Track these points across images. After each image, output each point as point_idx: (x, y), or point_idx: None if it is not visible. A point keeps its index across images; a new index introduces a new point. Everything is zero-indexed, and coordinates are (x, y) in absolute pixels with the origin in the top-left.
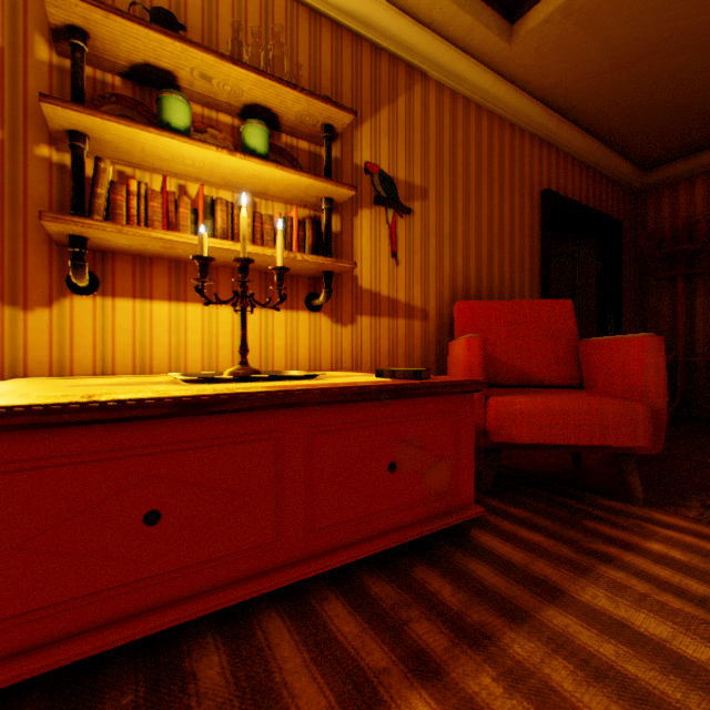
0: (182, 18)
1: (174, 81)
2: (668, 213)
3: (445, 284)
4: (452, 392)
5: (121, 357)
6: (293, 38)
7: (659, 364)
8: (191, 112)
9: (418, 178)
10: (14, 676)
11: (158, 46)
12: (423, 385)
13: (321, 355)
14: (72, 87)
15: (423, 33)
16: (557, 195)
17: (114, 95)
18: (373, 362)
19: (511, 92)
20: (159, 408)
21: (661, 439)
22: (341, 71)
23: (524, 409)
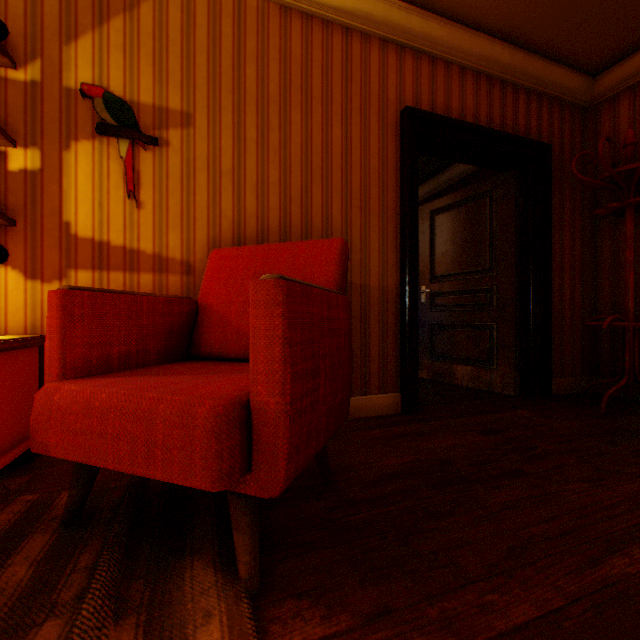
0: None
1: None
2: (627, 127)
3: (225, 230)
4: None
5: None
6: None
7: (276, 331)
8: None
9: (178, 100)
10: None
11: None
12: None
13: (8, 317)
14: None
15: None
16: (425, 114)
17: None
18: None
19: None
20: None
21: (282, 473)
22: None
23: (63, 403)
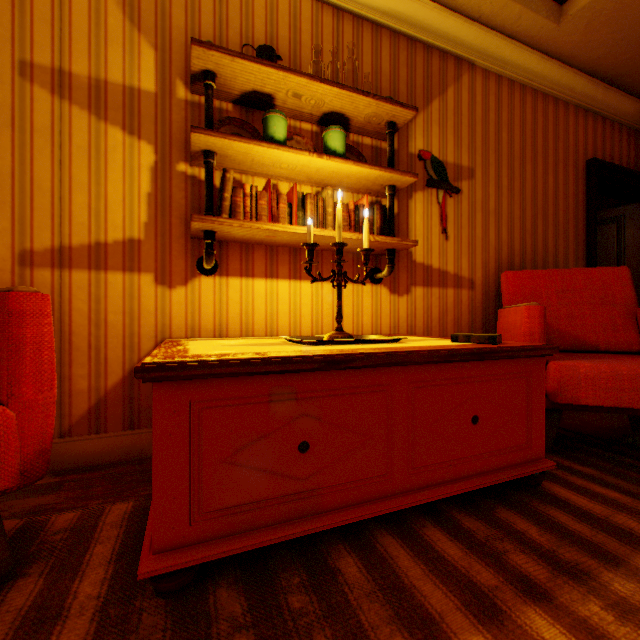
0: (274, 49)
1: (271, 102)
2: None
3: (490, 255)
4: (525, 355)
5: (232, 323)
6: (358, 50)
7: None
8: (286, 126)
9: (465, 159)
10: (226, 551)
11: (265, 76)
12: (502, 349)
13: (381, 321)
14: (205, 117)
15: (471, 27)
16: (603, 163)
17: (228, 119)
18: (425, 327)
19: (556, 68)
20: (310, 364)
21: None
22: (397, 73)
23: (588, 373)
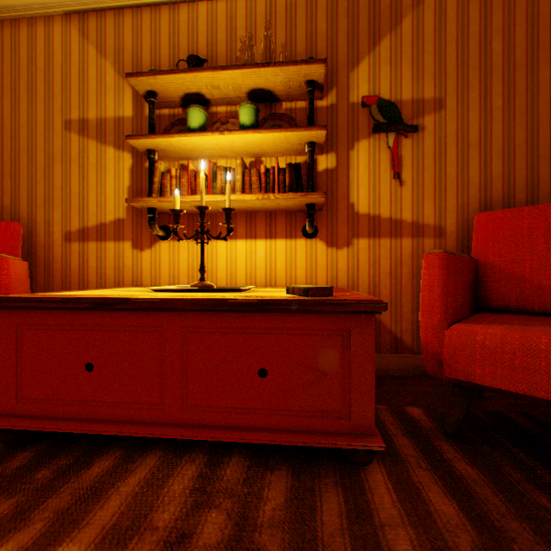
0: (214, 53)
1: (203, 98)
2: None
3: (471, 195)
4: (334, 310)
5: (182, 276)
6: (291, 23)
7: None
8: (206, 114)
9: (430, 90)
10: (31, 426)
11: (183, 81)
12: (290, 301)
13: (316, 274)
14: (149, 125)
15: None
16: None
17: (178, 120)
18: (371, 280)
19: None
20: (86, 304)
21: None
22: (336, 27)
23: (487, 343)
